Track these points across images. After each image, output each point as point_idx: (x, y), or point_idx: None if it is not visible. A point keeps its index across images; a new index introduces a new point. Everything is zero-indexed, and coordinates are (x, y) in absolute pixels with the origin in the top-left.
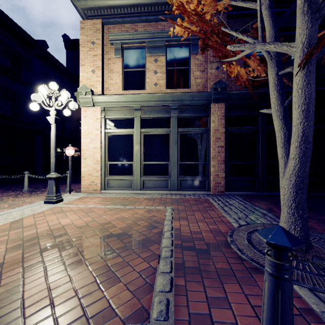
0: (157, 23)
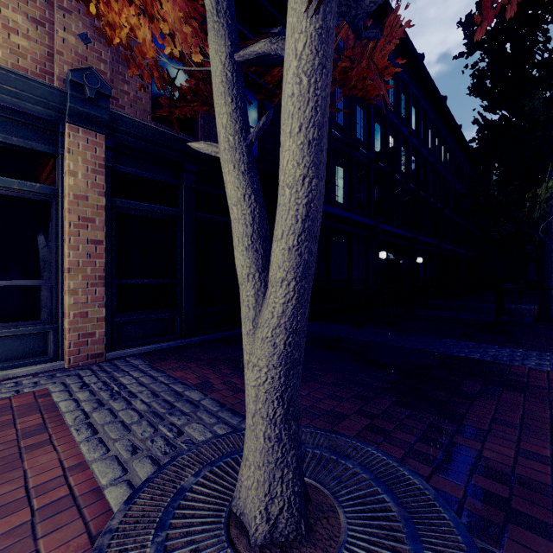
0: None
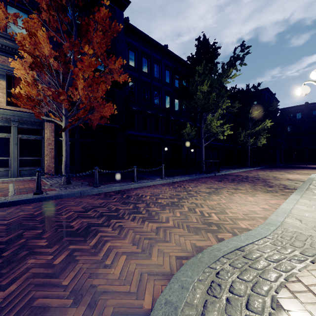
0: None
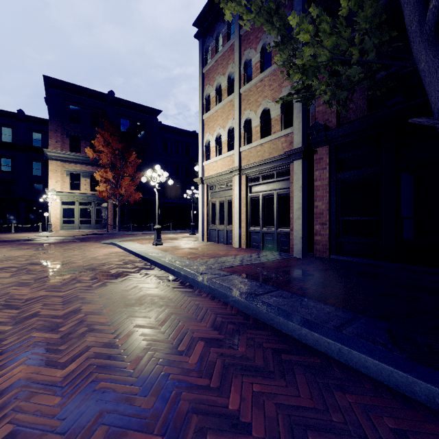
0: (86, 166)
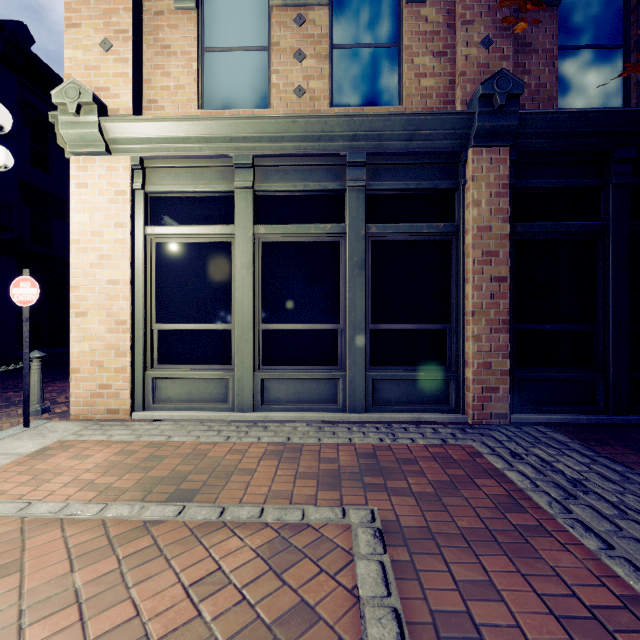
0: None
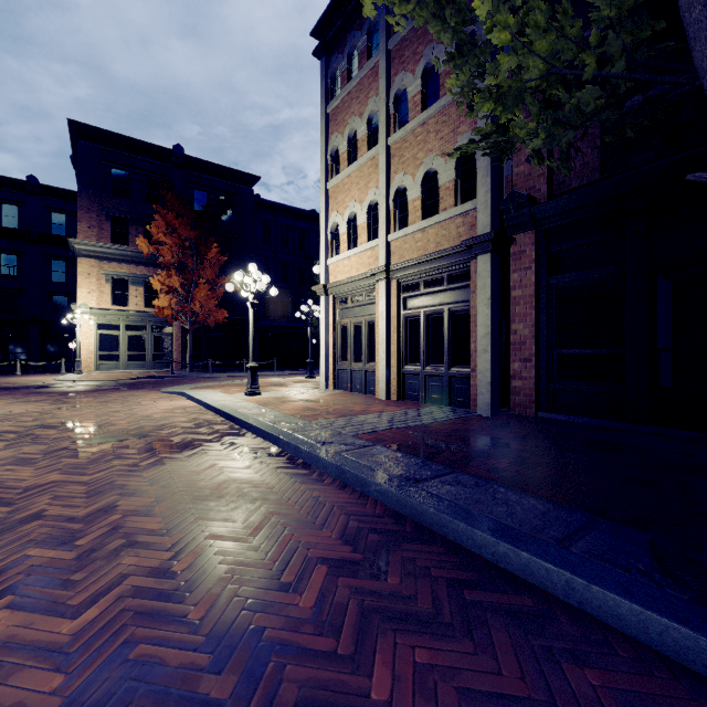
0: (138, 266)
